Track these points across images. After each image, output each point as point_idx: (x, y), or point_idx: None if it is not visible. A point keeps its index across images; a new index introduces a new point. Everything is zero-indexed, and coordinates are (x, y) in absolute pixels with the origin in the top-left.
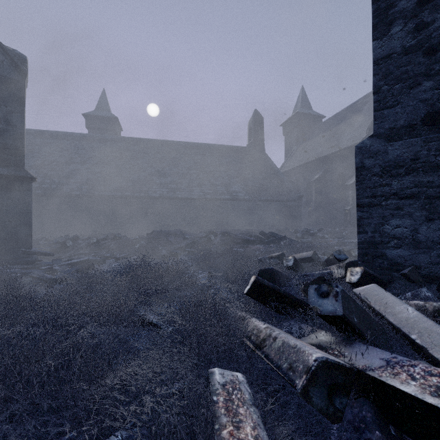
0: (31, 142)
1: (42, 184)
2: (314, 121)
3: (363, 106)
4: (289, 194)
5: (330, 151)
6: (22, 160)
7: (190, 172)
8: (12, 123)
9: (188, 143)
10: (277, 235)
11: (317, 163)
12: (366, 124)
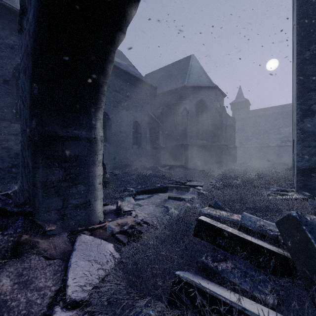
0: None
1: None
2: None
3: None
4: None
5: None
6: (234, 143)
7: None
8: (232, 134)
9: None
10: None
11: None
12: None
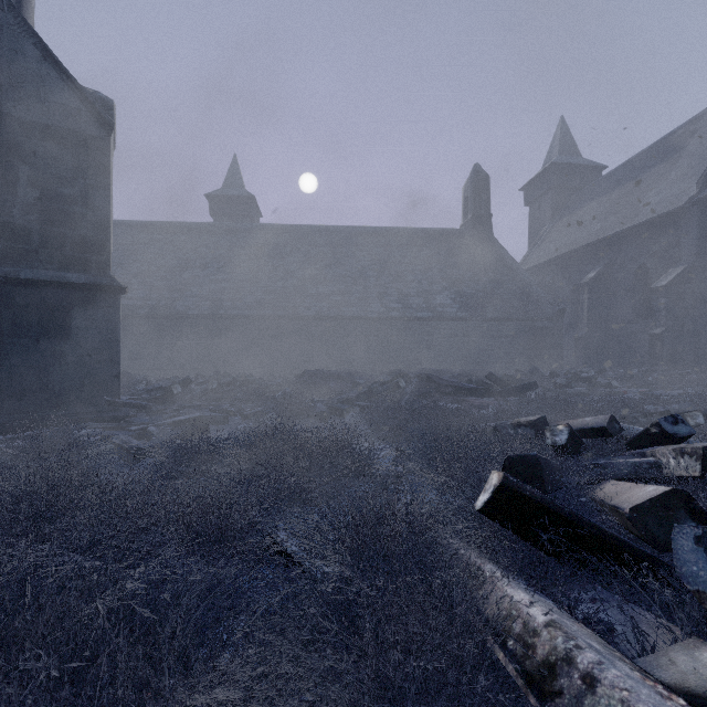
0: (135, 240)
1: (147, 300)
2: (585, 176)
3: (688, 139)
4: (538, 308)
5: (619, 227)
6: (106, 260)
7: (365, 276)
8: (93, 204)
9: (362, 228)
10: (519, 380)
11: (592, 250)
12: (695, 172)
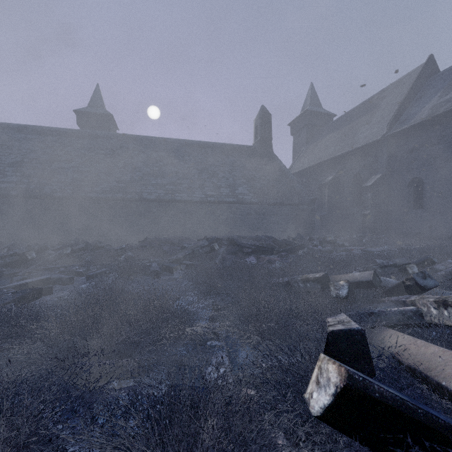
0: (11, 138)
1: (18, 184)
2: (324, 120)
3: (380, 101)
4: (300, 197)
5: (344, 150)
6: None
7: (191, 173)
8: None
9: (189, 141)
10: (292, 243)
11: (329, 163)
12: (385, 120)
